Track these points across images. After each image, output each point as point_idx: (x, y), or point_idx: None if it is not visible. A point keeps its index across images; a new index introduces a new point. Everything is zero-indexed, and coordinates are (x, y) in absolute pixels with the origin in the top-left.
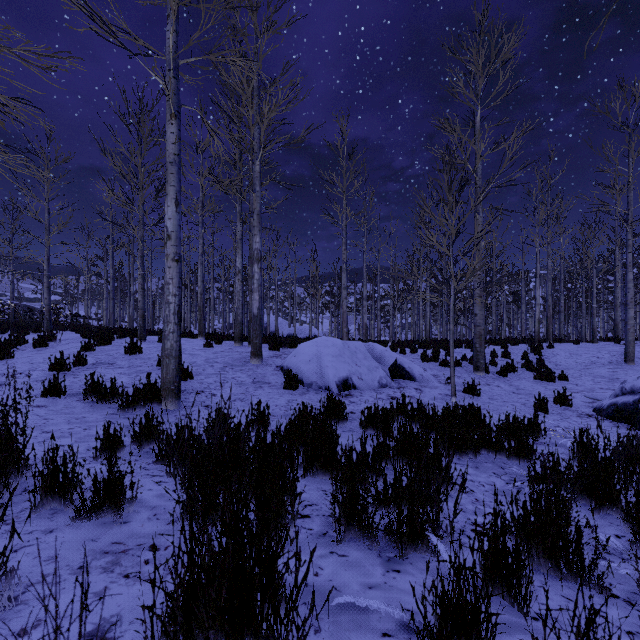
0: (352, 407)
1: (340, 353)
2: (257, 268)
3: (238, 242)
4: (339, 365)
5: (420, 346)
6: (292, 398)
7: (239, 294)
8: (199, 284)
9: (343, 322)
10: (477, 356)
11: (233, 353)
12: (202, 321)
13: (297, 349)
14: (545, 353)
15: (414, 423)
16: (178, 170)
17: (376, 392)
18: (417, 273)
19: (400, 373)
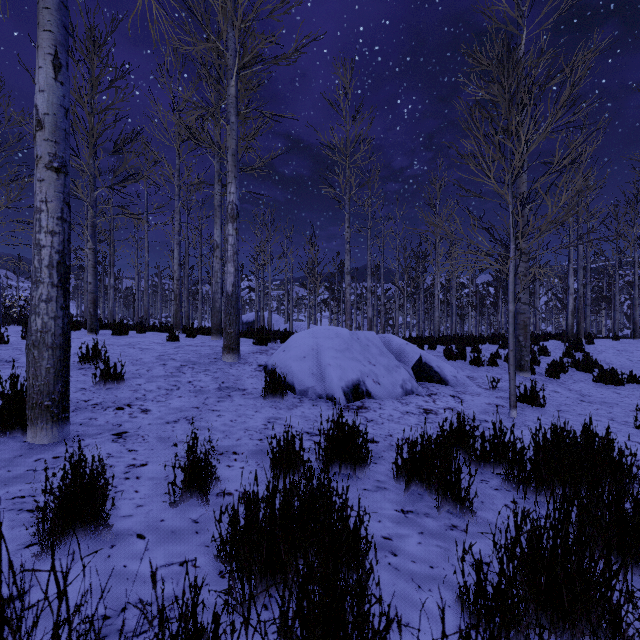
0: (371, 430)
1: (347, 346)
2: (232, 229)
3: (216, 209)
4: (346, 363)
5: (436, 342)
6: (275, 415)
7: (217, 275)
8: (175, 268)
9: (346, 313)
10: (521, 352)
11: (202, 347)
12: (179, 312)
13: (287, 341)
14: (587, 350)
15: (486, 464)
16: (60, 5)
17: (400, 402)
18: (423, 266)
19: (427, 374)
